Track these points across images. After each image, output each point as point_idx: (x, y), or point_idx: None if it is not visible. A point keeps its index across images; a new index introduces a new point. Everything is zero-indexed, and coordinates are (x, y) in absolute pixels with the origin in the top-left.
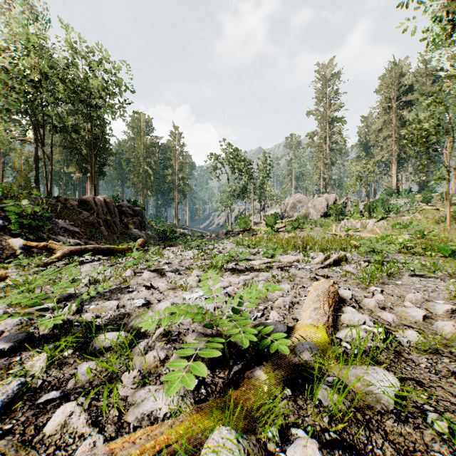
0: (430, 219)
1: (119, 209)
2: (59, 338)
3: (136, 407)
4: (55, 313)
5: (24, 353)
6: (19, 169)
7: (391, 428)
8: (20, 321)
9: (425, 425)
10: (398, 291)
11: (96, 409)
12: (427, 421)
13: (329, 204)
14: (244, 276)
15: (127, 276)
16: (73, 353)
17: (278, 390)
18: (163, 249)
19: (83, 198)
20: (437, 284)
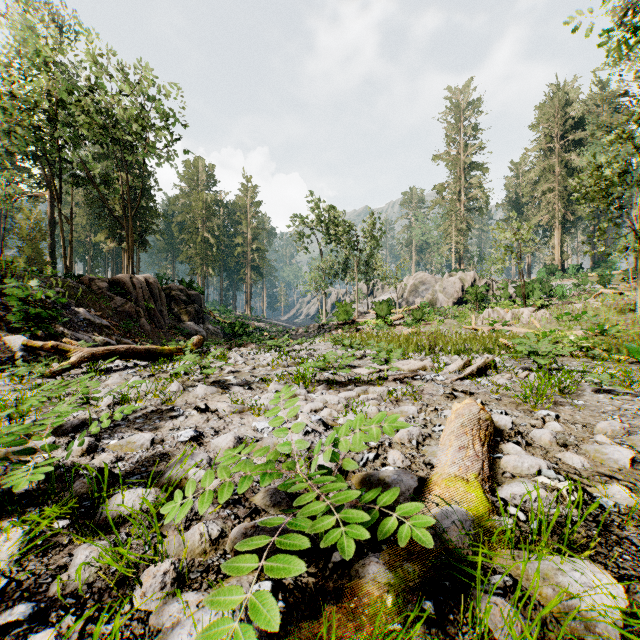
0: (613, 308)
1: (167, 294)
2: (49, 500)
3: None
4: (55, 453)
5: None
6: (27, 237)
7: None
8: None
9: None
10: (581, 417)
11: None
12: None
13: (465, 287)
14: (345, 392)
15: (172, 392)
16: (71, 524)
17: (414, 614)
18: (229, 350)
19: (116, 278)
20: (638, 405)
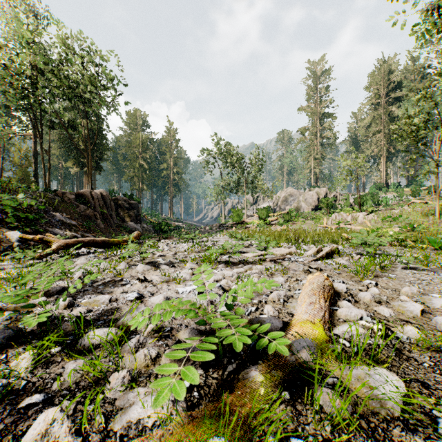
0: (420, 212)
1: (115, 203)
2: (47, 335)
3: (123, 413)
4: (47, 307)
5: (11, 350)
6: (18, 163)
7: (399, 438)
8: (9, 316)
9: (436, 435)
10: (392, 284)
11: (81, 414)
12: (438, 430)
13: (320, 198)
14: (237, 268)
15: (121, 269)
16: (62, 350)
17: (276, 396)
18: (158, 241)
19: (80, 192)
20: (431, 277)
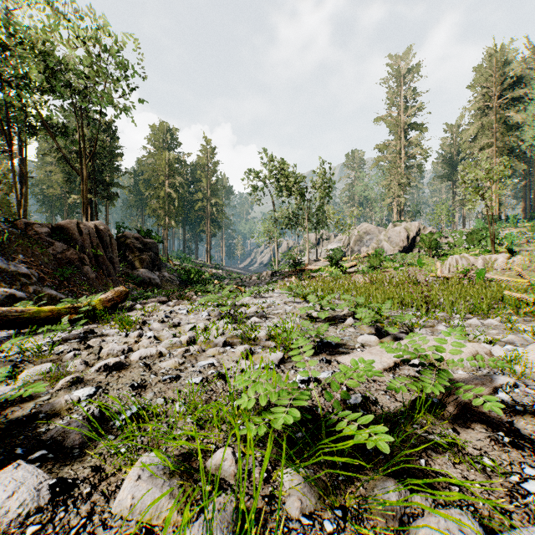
0: None
1: (122, 242)
2: None
3: None
4: None
5: None
6: None
7: None
8: None
9: None
10: None
11: None
12: None
13: (410, 236)
14: None
15: None
16: None
17: None
18: (164, 303)
19: (61, 223)
20: None
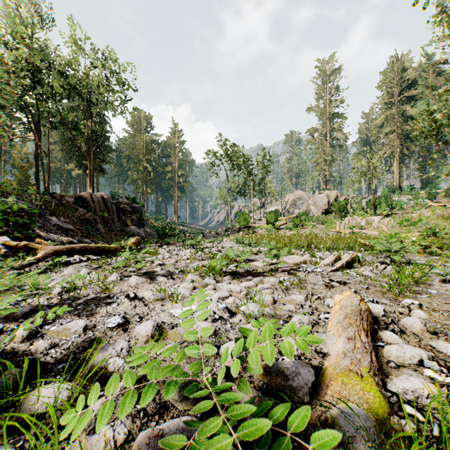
0: (441, 216)
1: (117, 206)
2: None
3: None
4: (1, 339)
5: None
6: (18, 166)
7: None
8: None
9: None
10: (437, 304)
11: None
12: None
13: (330, 201)
14: (246, 282)
15: (111, 281)
16: None
17: None
18: (160, 247)
19: (80, 195)
20: None
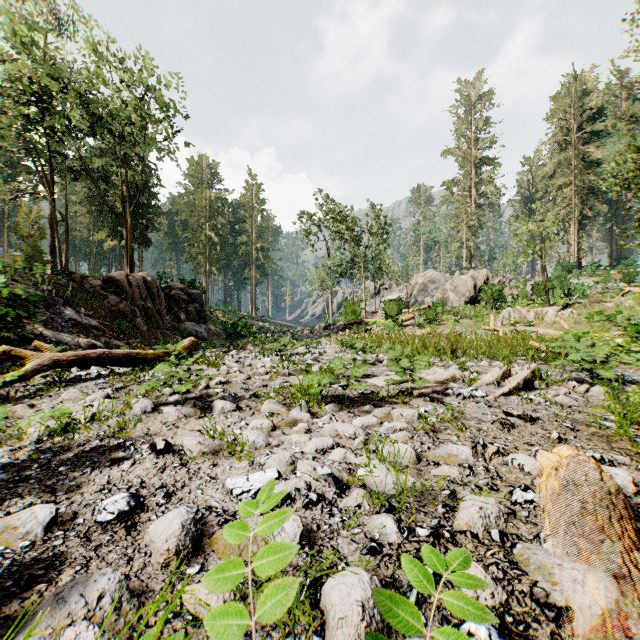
0: None
1: (167, 293)
2: None
3: None
4: None
5: None
6: (26, 235)
7: None
8: None
9: None
10: None
11: None
12: None
13: (478, 285)
14: (363, 417)
15: (136, 414)
16: None
17: None
18: (226, 353)
19: (111, 275)
20: None
